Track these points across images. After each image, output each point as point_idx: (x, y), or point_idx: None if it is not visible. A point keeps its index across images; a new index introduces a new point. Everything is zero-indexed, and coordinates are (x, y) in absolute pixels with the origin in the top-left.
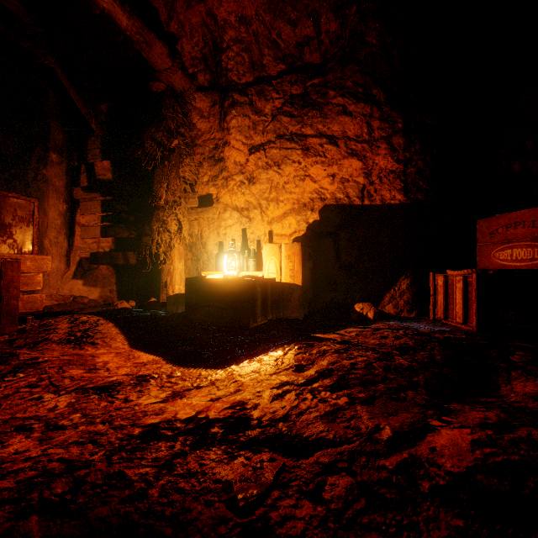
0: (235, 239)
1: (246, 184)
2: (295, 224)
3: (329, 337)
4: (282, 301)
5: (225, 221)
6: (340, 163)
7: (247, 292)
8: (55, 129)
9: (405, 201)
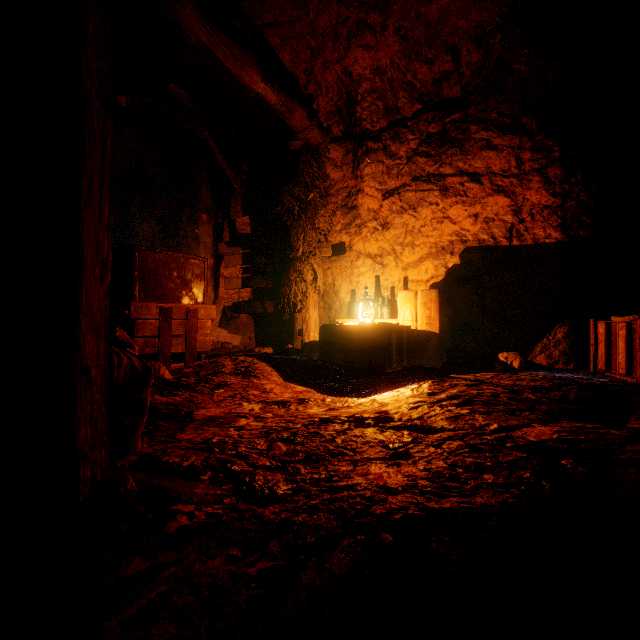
0: (368, 287)
1: (380, 230)
2: (432, 269)
3: (462, 377)
4: (418, 349)
5: (358, 269)
6: (483, 202)
7: (383, 338)
8: (205, 191)
9: (563, 239)
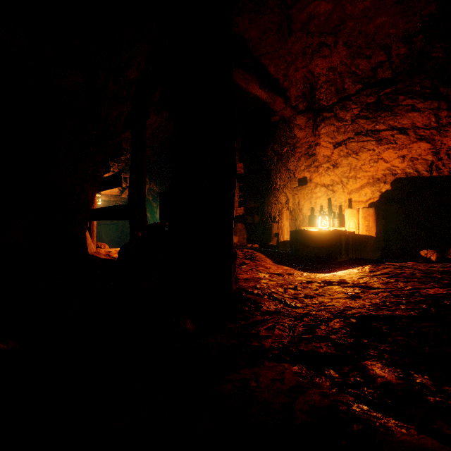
0: (323, 206)
1: (331, 168)
2: (370, 193)
3: (391, 264)
4: (360, 247)
5: (316, 194)
6: (409, 147)
7: (336, 239)
8: None
9: None
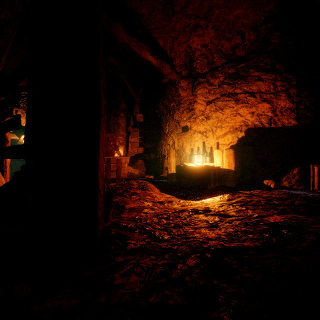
0: (199, 147)
1: (205, 120)
2: (231, 138)
3: (244, 192)
4: (224, 177)
5: (194, 138)
6: (256, 106)
7: (206, 172)
8: (122, 103)
9: (297, 124)
